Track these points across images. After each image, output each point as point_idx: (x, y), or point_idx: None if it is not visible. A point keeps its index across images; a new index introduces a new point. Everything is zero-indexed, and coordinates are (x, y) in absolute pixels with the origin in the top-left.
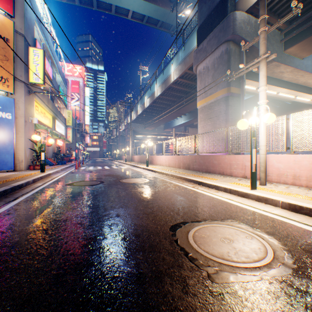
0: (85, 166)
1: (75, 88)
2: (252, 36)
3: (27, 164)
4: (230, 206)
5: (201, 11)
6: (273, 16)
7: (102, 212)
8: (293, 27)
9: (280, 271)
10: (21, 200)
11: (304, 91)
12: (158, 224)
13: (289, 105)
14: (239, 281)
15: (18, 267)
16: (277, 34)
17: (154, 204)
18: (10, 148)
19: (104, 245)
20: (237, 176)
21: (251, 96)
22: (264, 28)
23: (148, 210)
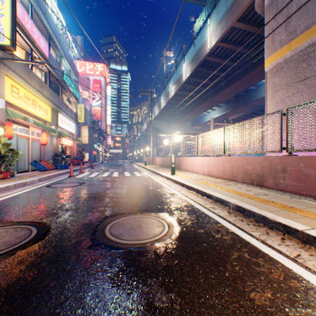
0: (89, 172)
1: (96, 87)
2: None
3: None
4: None
5: None
6: None
7: None
8: None
9: None
10: None
11: None
12: None
13: None
14: None
15: None
16: None
17: None
18: None
19: None
20: None
21: None
22: None
23: None
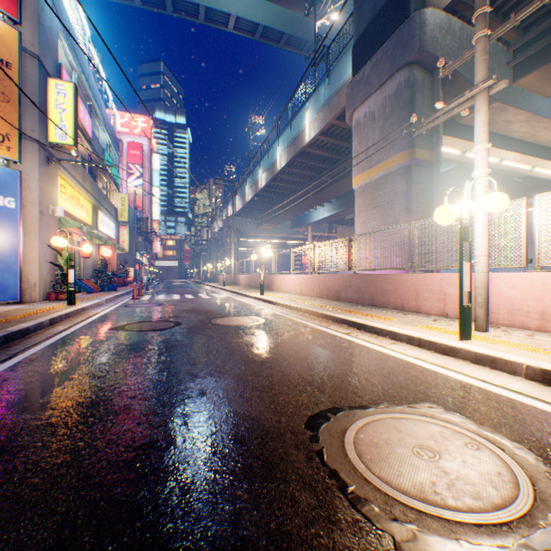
0: (151, 295)
1: (135, 156)
2: (456, 55)
3: (44, 289)
4: (423, 373)
5: (360, 11)
6: (494, 18)
7: (172, 386)
8: (532, 37)
9: None
10: (21, 360)
11: (549, 157)
12: (281, 412)
13: (519, 183)
14: None
15: None
16: (500, 52)
17: (275, 370)
18: (14, 261)
19: (167, 463)
20: (430, 314)
21: (451, 168)
22: (484, 31)
23: (263, 381)
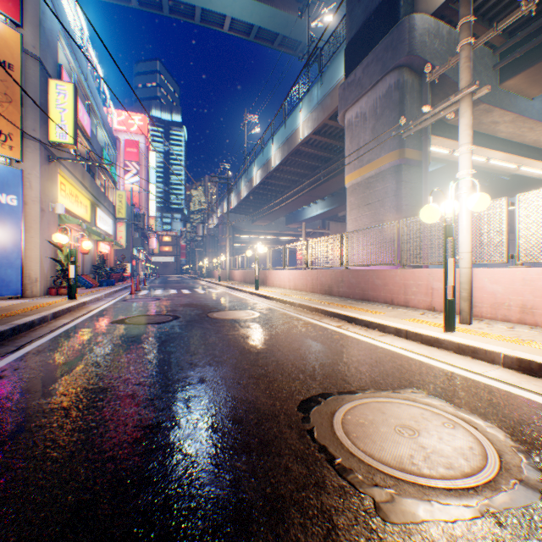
0: (148, 290)
1: (131, 153)
2: (444, 59)
3: (45, 285)
4: (408, 363)
5: (351, 15)
6: (481, 23)
7: (174, 375)
8: (517, 41)
9: (516, 498)
10: (28, 351)
11: (535, 156)
12: (276, 397)
13: (507, 181)
14: (437, 518)
15: (5, 487)
16: (487, 55)
17: (269, 360)
18: (16, 257)
19: (173, 440)
20: (418, 307)
21: (440, 166)
22: (468, 39)
23: (259, 370)
